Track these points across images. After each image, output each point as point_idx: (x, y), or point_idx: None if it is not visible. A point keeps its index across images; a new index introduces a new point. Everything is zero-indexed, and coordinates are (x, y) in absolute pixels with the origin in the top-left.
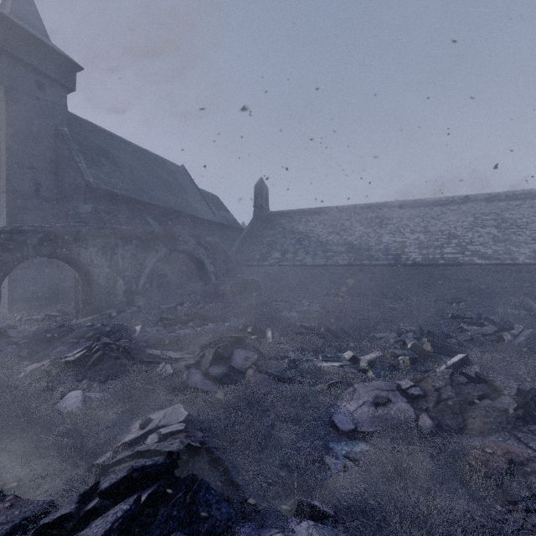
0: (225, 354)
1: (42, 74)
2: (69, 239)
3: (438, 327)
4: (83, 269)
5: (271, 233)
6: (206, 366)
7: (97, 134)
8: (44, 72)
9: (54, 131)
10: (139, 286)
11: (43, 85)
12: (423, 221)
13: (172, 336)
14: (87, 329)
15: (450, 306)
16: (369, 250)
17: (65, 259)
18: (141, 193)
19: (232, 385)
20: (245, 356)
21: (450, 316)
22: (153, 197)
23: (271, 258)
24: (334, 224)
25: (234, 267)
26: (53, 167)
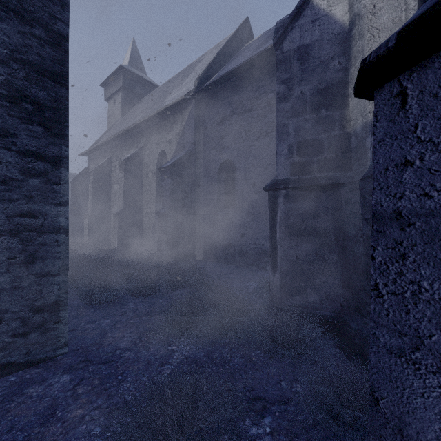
0: None
1: None
2: None
3: None
4: None
5: None
6: None
7: None
8: None
9: None
10: None
11: None
12: None
13: None
14: None
15: None
16: None
17: None
18: None
19: None
20: None
21: None
22: None
23: None
24: None
25: None
26: None
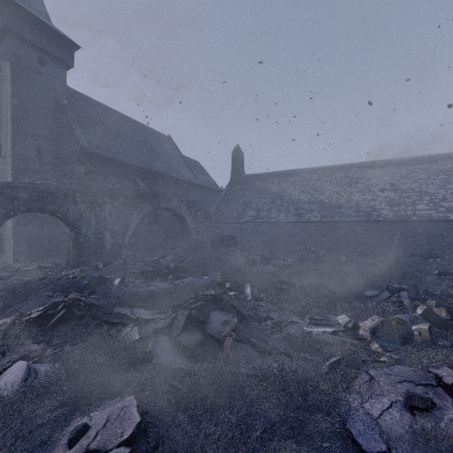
0: (200, 317)
1: (44, 51)
2: (58, 195)
3: (428, 285)
4: (72, 223)
5: (247, 193)
6: (177, 331)
7: (93, 106)
8: (46, 50)
9: (55, 103)
10: (125, 240)
11: (45, 61)
12: (392, 180)
13: (148, 290)
14: (64, 282)
15: (427, 261)
16: (340, 208)
17: (55, 214)
18: (130, 157)
19: (206, 364)
20: (223, 320)
21: (437, 273)
22: (142, 161)
23: (247, 216)
24: (305, 185)
25: (214, 224)
26: (53, 135)
